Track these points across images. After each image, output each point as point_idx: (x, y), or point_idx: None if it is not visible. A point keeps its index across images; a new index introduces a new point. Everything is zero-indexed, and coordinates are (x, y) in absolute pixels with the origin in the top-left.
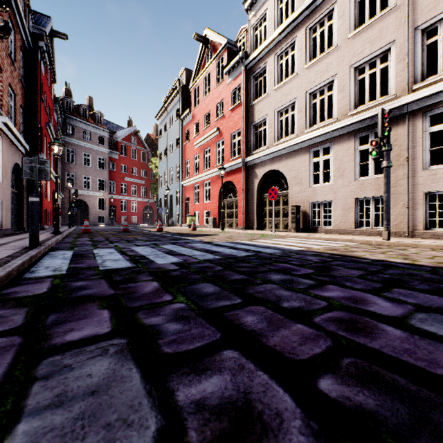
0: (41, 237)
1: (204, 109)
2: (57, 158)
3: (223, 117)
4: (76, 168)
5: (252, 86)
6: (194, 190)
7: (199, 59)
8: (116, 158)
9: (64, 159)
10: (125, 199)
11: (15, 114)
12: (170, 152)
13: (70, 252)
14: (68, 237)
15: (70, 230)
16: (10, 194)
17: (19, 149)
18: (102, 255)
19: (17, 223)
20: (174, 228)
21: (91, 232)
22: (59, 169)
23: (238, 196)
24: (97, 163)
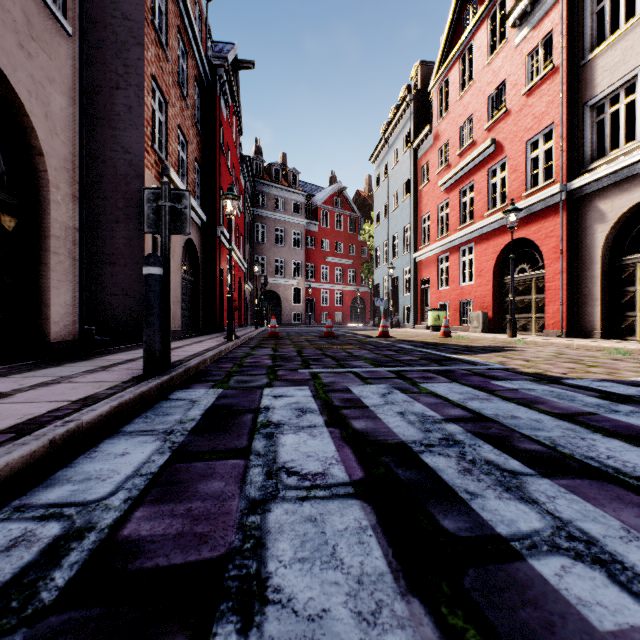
0: (202, 346)
1: (459, 116)
2: (230, 219)
3: (504, 115)
4: (267, 249)
5: (588, 20)
6: (437, 264)
7: (448, 30)
8: (315, 231)
9: (253, 238)
10: (327, 288)
11: (187, 170)
12: (394, 208)
13: (210, 398)
14: (244, 345)
15: (255, 332)
16: (179, 282)
17: (193, 219)
18: (276, 421)
19: (193, 322)
20: (404, 332)
21: (280, 337)
22: (248, 251)
23: (546, 268)
24: (291, 240)
